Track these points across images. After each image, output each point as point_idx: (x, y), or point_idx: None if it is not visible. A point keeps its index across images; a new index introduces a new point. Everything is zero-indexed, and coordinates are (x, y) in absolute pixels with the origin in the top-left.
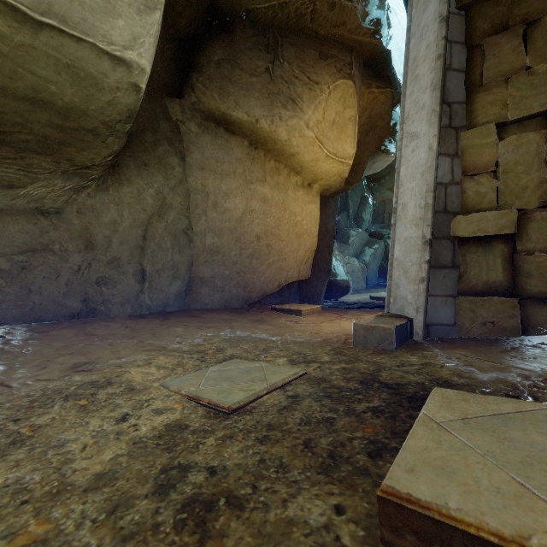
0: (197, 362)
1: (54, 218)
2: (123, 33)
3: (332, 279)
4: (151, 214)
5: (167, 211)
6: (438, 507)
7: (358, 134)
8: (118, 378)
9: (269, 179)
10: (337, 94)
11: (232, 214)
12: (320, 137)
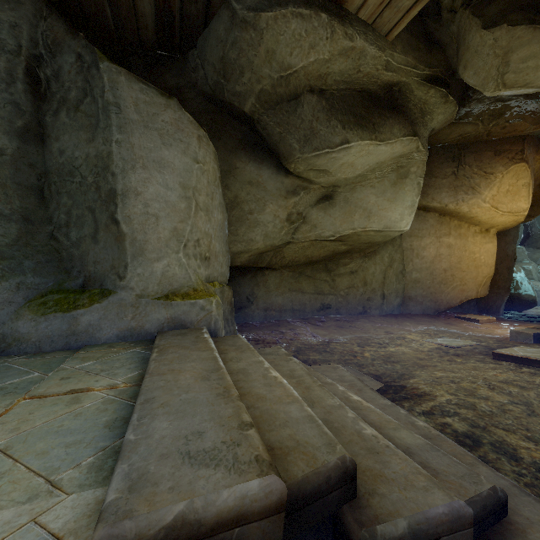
0: (429, 337)
1: (354, 274)
2: (404, 224)
3: (514, 294)
4: (387, 266)
5: (393, 263)
6: (501, 352)
7: (537, 181)
8: (405, 337)
9: (453, 232)
10: (509, 174)
11: (427, 258)
12: (495, 204)
